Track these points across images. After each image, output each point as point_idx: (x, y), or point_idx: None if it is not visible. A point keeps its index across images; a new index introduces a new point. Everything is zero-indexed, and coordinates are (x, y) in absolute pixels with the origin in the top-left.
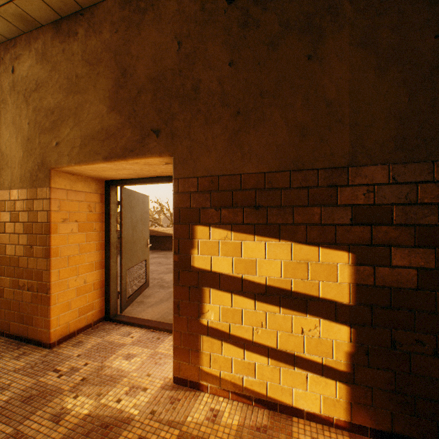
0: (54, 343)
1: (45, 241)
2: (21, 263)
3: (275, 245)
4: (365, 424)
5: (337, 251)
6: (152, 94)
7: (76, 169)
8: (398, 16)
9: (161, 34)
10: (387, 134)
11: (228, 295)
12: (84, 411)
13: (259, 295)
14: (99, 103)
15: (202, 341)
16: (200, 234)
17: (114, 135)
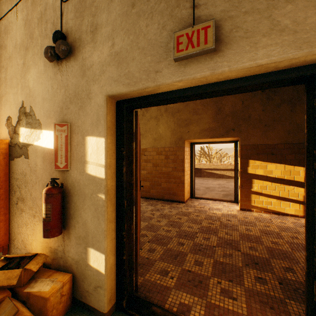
0: (185, 202)
1: (182, 165)
2: (170, 173)
3: (279, 166)
4: None
5: (300, 167)
6: (231, 117)
7: (193, 140)
8: None
9: (235, 98)
10: None
11: (261, 181)
12: (219, 213)
13: (273, 181)
14: (208, 119)
15: (251, 196)
16: (251, 163)
17: (214, 130)
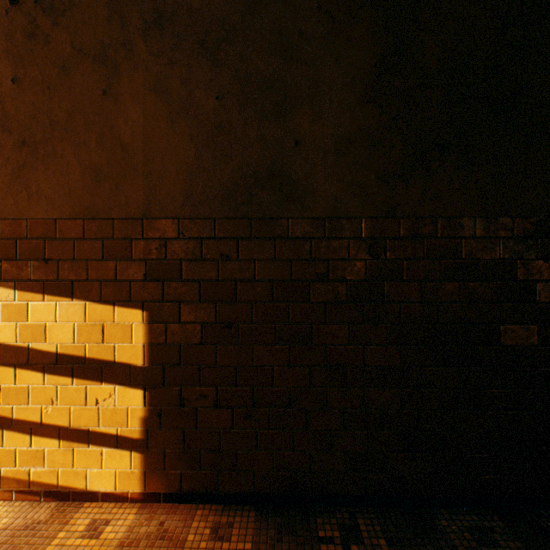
0: None
1: None
2: None
3: (68, 306)
4: (159, 490)
5: (133, 309)
6: None
7: None
8: (187, 70)
9: None
10: (178, 188)
11: (12, 370)
12: None
13: (50, 367)
14: None
15: None
16: None
17: None
